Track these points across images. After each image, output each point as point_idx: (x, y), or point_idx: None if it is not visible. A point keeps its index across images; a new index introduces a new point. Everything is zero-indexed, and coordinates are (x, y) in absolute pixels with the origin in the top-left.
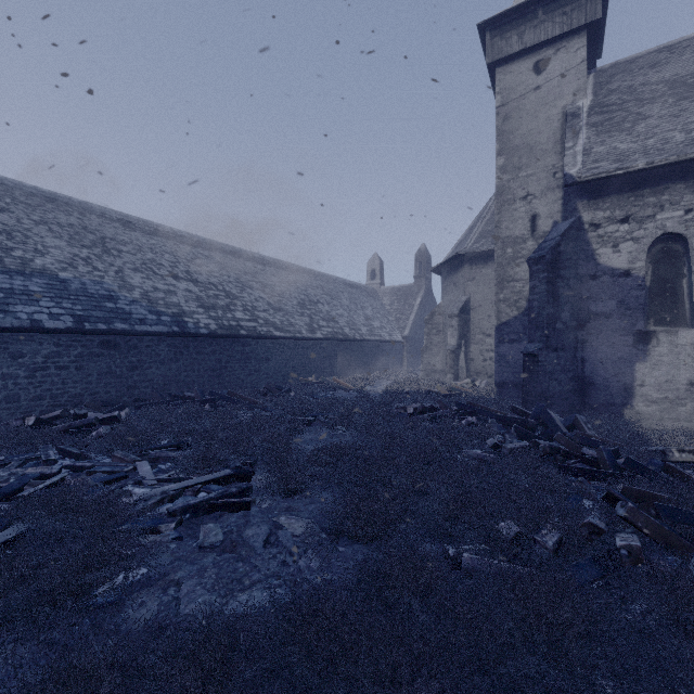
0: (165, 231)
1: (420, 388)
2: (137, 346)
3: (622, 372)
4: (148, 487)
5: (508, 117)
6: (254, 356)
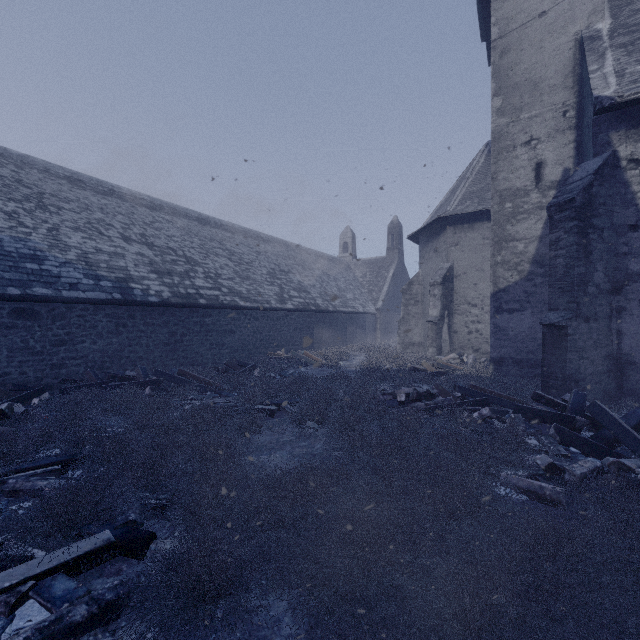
0: (122, 192)
1: (401, 364)
2: (64, 316)
3: None
4: None
5: (506, 51)
6: (215, 328)
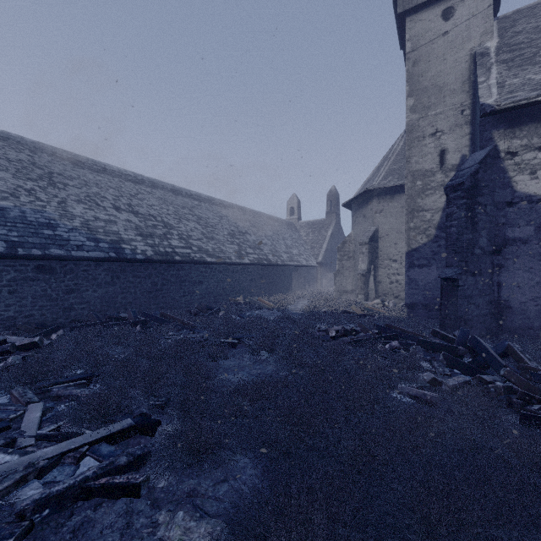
0: (112, 170)
1: (335, 308)
2: (73, 270)
3: (540, 296)
4: (16, 452)
5: (417, 61)
6: (188, 279)
